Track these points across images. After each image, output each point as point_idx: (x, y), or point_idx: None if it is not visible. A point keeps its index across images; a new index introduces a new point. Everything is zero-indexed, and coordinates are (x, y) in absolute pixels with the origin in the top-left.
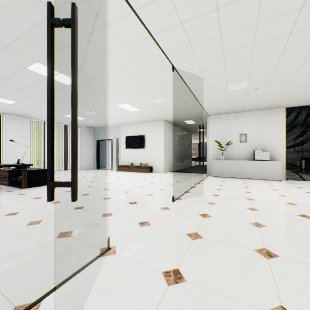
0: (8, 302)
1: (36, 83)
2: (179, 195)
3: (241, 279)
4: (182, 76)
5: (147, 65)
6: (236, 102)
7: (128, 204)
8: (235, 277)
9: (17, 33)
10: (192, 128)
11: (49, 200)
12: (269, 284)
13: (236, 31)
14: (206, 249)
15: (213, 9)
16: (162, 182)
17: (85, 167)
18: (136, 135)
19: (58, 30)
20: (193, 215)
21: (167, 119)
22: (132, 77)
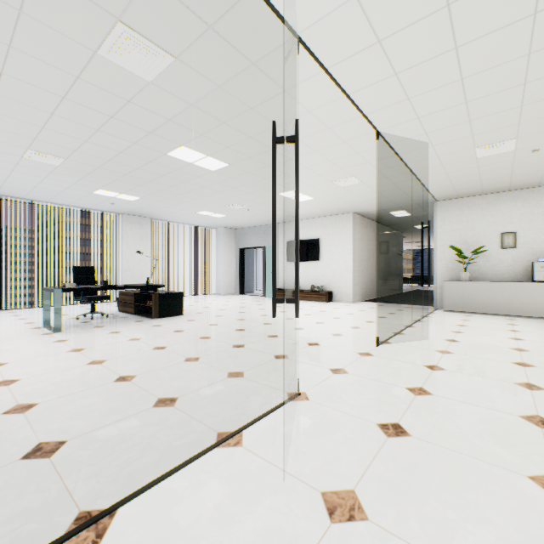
0: (209, 428)
1: (173, 172)
2: (386, 337)
3: (494, 443)
4: (392, 143)
5: (336, 133)
6: (492, 175)
7: (307, 345)
8: (485, 440)
9: (169, 116)
10: (404, 223)
11: (274, 316)
12: (538, 453)
13: (489, 71)
14: (438, 407)
15: (449, 50)
16: (352, 317)
17: (224, 292)
18: (305, 240)
19: (219, 106)
20: (413, 366)
21: (359, 210)
22: (309, 153)
